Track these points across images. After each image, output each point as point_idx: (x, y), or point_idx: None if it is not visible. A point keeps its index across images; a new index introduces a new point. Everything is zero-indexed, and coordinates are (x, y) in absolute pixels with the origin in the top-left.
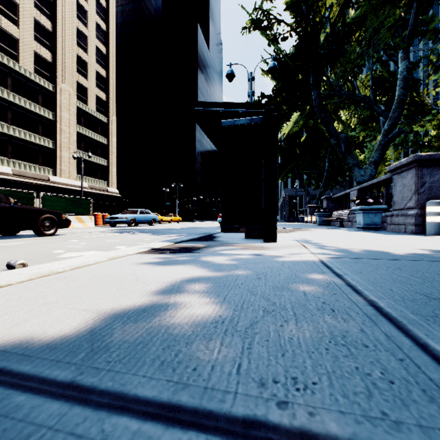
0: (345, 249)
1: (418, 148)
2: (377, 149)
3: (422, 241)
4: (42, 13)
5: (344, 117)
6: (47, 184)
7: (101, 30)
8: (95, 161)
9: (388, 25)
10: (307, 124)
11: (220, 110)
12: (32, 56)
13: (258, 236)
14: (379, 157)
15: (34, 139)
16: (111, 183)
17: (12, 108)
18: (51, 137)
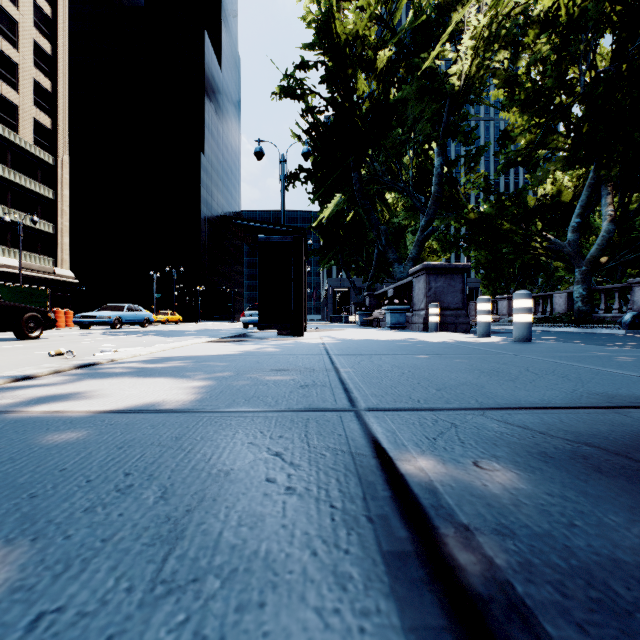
0: (346, 339)
1: (449, 248)
2: (416, 245)
3: (409, 335)
4: None
5: (391, 200)
6: None
7: (43, 15)
8: (33, 226)
9: (426, 116)
10: None
11: (256, 225)
12: None
13: (289, 334)
14: (417, 254)
15: None
16: (61, 261)
17: None
18: None
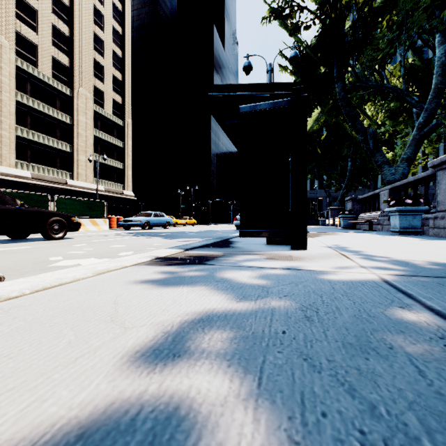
0: (403, 261)
1: None
2: (411, 144)
3: None
4: (60, 18)
5: (370, 112)
6: (65, 187)
7: (117, 33)
8: (111, 165)
9: (423, 6)
10: (328, 122)
11: (238, 94)
12: (50, 62)
13: (282, 242)
14: (412, 154)
15: (52, 143)
16: (127, 186)
17: (31, 113)
18: (68, 141)
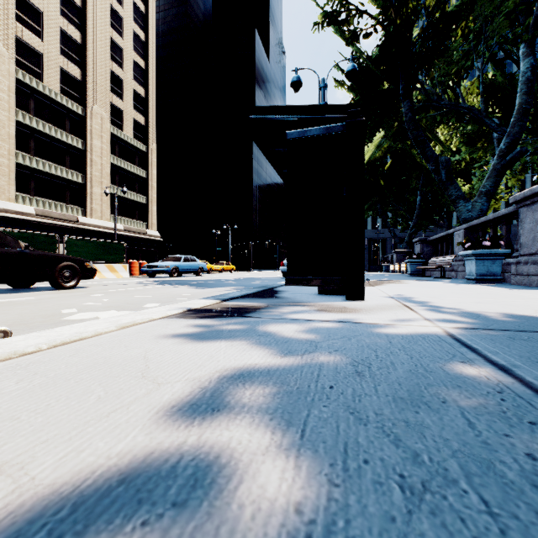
0: (474, 313)
1: None
2: (490, 176)
3: None
4: (70, 22)
5: (443, 136)
6: (76, 226)
7: (139, 40)
8: (132, 199)
9: (505, 11)
10: (393, 148)
11: (284, 118)
12: (58, 74)
13: (336, 291)
14: (492, 186)
15: (60, 172)
16: (151, 224)
17: (35, 136)
18: (80, 169)
